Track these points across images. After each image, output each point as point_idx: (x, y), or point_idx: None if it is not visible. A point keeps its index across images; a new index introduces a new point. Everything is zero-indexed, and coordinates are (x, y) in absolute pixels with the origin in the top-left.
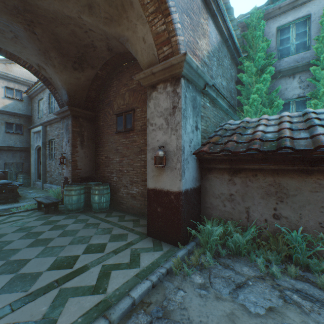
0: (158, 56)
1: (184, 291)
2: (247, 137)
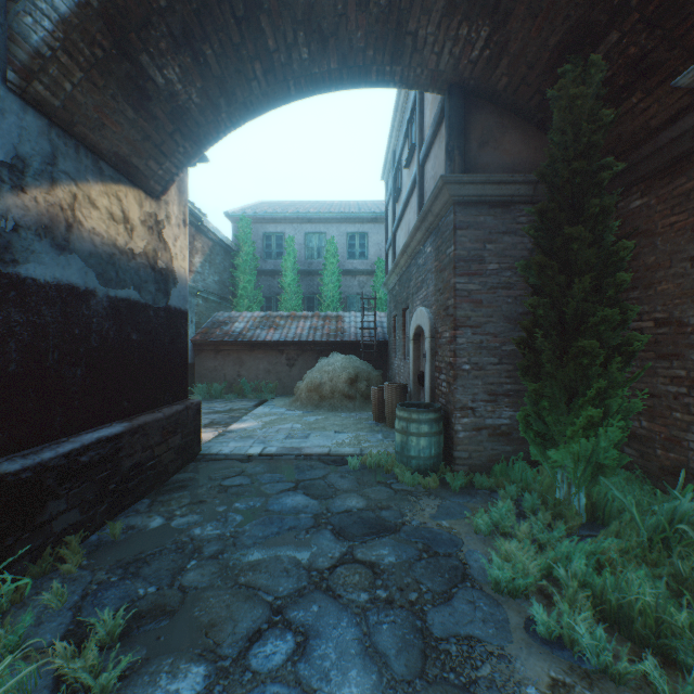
0: None
1: None
2: (227, 330)
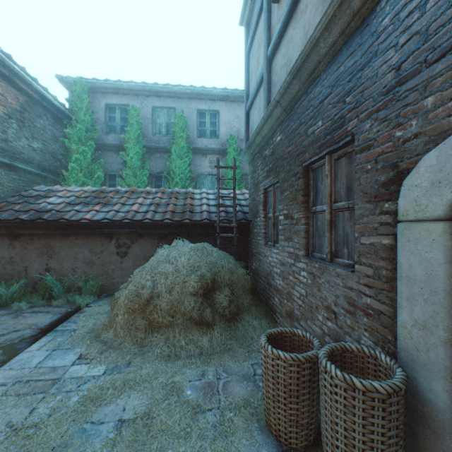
0: None
1: None
2: (32, 207)
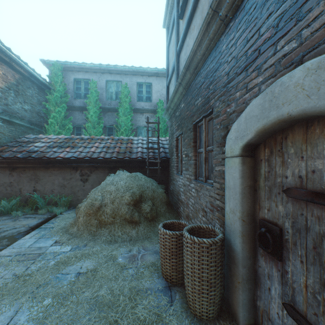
0: None
1: None
2: (24, 149)
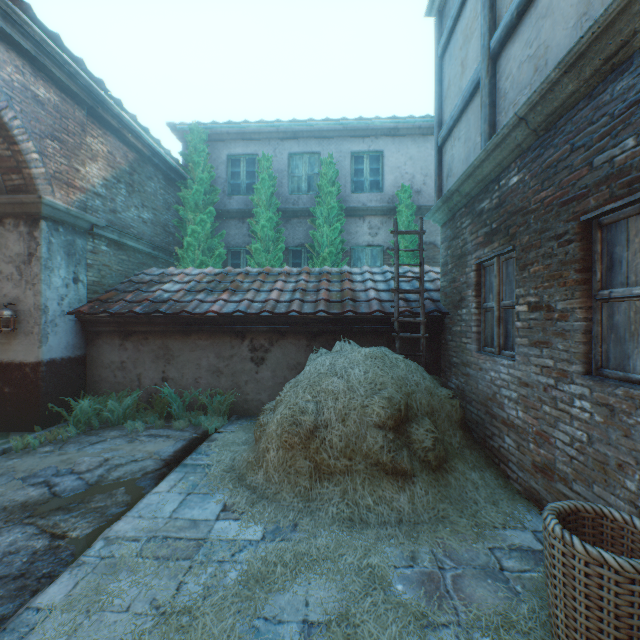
0: (4, 181)
1: (20, 458)
2: (146, 296)
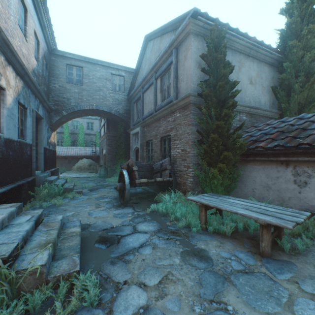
0: None
1: None
2: None
